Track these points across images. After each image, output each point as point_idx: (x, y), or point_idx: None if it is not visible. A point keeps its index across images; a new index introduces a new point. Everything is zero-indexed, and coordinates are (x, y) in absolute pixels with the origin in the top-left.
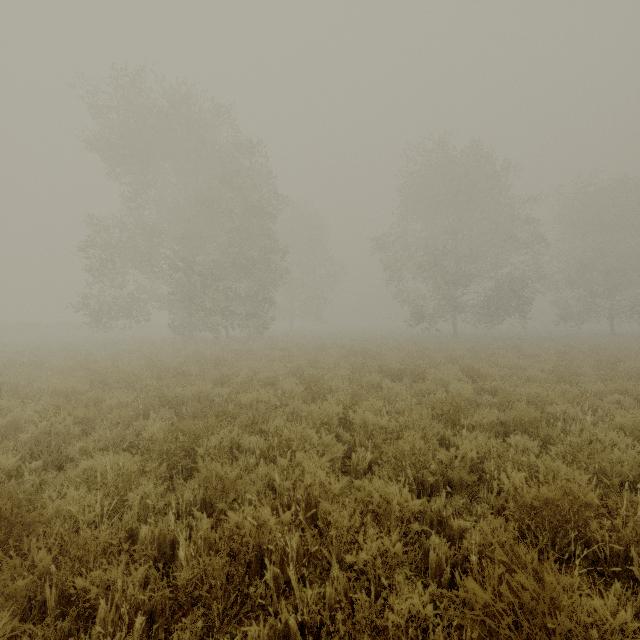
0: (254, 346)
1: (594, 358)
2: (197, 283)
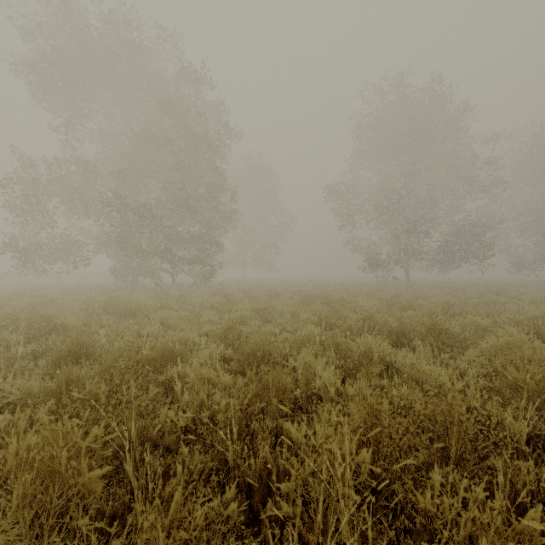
0: (196, 292)
1: None
2: (131, 220)
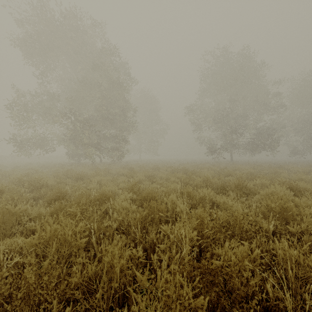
0: (114, 167)
1: None
2: (78, 127)
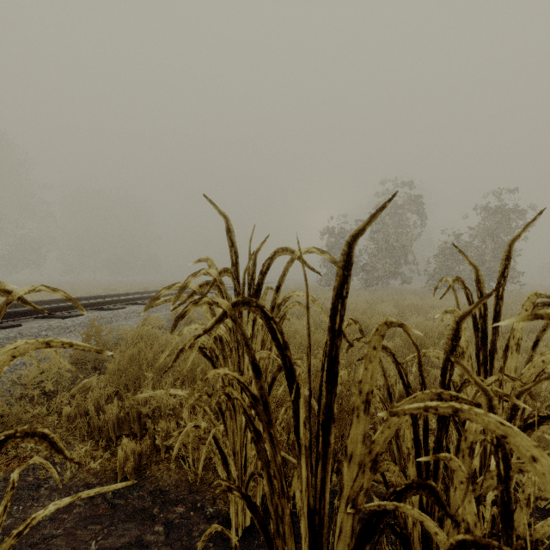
0: None
1: (88, 285)
2: None
